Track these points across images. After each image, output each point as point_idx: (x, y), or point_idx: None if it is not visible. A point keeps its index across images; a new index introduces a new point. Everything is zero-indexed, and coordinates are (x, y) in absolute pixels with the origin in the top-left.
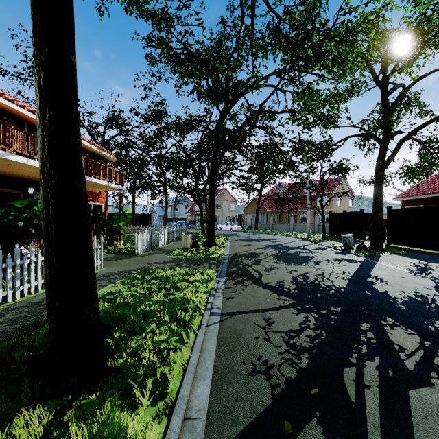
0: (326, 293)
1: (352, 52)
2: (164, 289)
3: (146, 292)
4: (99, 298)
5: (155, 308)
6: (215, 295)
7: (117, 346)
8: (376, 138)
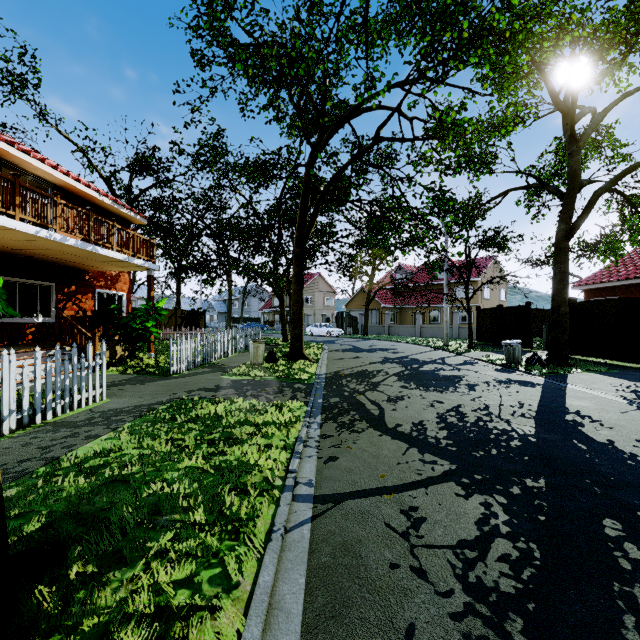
0: (506, 446)
1: (533, 34)
2: (207, 443)
3: (171, 450)
4: (70, 466)
5: (181, 488)
6: (302, 454)
7: (65, 608)
8: (555, 189)
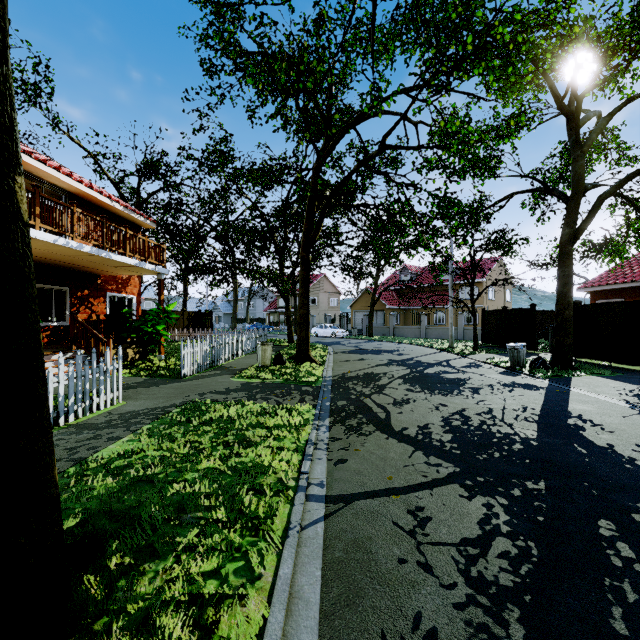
0: (509, 449)
1: (536, 46)
2: (222, 445)
3: (189, 452)
4: (98, 466)
5: (201, 488)
6: (313, 456)
7: (109, 594)
8: (560, 193)
